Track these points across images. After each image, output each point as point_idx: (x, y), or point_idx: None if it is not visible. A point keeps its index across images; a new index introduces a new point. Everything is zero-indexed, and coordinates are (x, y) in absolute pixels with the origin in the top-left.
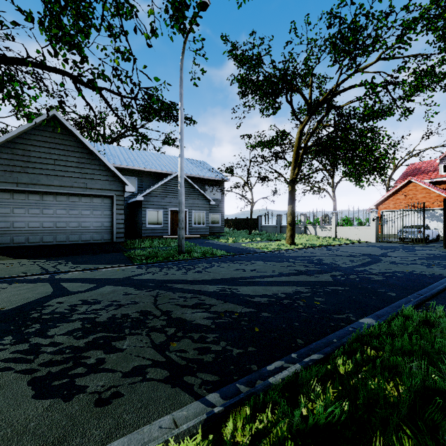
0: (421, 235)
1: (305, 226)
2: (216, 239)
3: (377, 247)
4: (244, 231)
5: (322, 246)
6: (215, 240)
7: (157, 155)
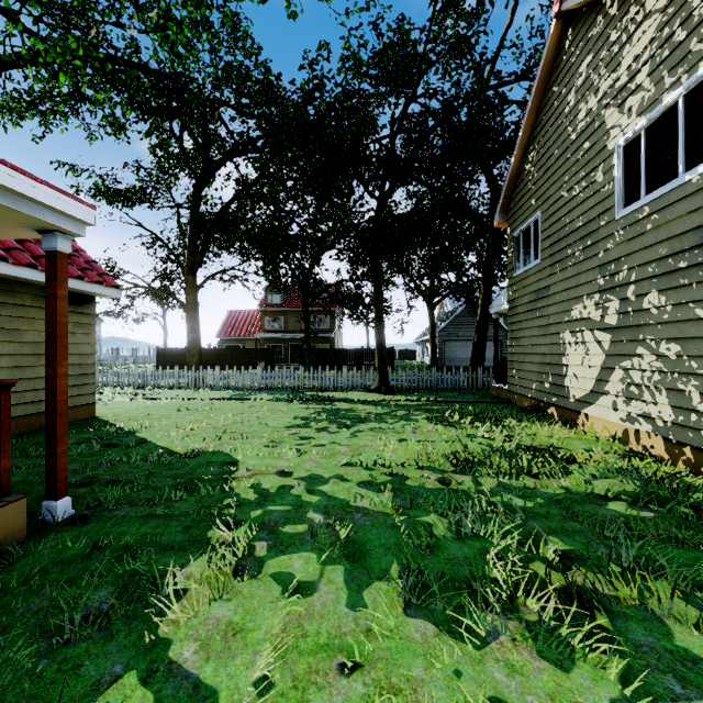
0: None
1: None
2: None
3: None
4: None
5: None
6: None
7: None
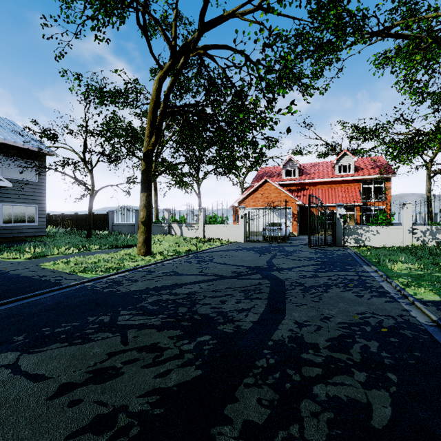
0: (282, 233)
1: (169, 224)
2: None
3: (251, 249)
4: (85, 232)
5: (190, 253)
6: None
7: None
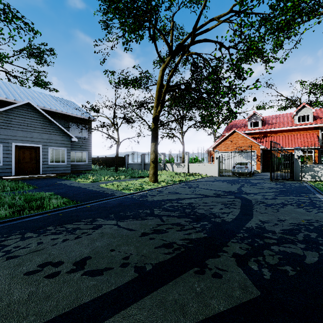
0: (248, 170)
1: (164, 163)
2: (74, 178)
3: (225, 181)
4: (112, 168)
5: (182, 182)
6: (73, 179)
7: (9, 84)
